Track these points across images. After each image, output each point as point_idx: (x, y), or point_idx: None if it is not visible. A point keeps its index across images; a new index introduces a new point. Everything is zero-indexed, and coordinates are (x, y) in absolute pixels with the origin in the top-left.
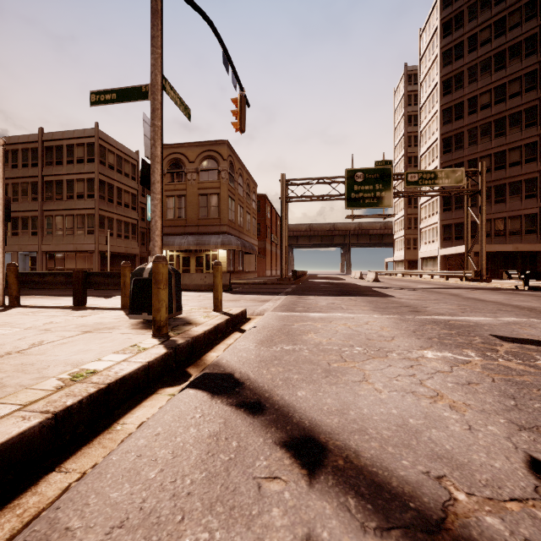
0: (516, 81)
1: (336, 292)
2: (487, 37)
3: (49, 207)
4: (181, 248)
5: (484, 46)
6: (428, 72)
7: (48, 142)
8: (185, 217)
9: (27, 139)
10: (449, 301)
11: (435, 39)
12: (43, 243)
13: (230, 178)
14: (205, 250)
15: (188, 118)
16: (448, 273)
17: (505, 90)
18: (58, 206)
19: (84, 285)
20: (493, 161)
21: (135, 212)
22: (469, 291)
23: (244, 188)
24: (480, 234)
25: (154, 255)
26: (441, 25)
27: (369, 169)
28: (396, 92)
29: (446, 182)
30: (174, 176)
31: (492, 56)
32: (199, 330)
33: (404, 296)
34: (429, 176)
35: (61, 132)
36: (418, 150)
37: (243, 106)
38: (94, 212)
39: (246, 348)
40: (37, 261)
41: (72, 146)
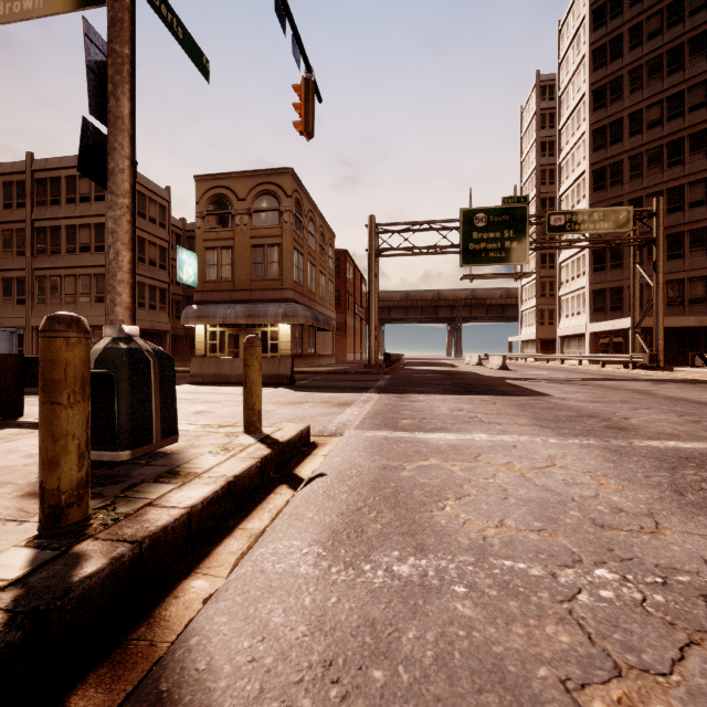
0: (699, 87)
1: (456, 388)
2: (657, 27)
3: (41, 264)
4: (226, 321)
5: (653, 39)
6: (570, 79)
7: (40, 173)
8: (232, 278)
9: (11, 168)
10: (649, 404)
11: (582, 33)
12: (33, 316)
13: (296, 223)
14: (261, 325)
15: (202, 74)
16: (605, 357)
17: (684, 101)
18: (54, 263)
19: (18, 380)
20: (665, 201)
21: (165, 272)
22: (656, 385)
23: (317, 239)
24: (655, 301)
25: (113, 323)
26: (591, 13)
27: (495, 209)
28: (523, 111)
29: (606, 226)
30: (217, 219)
31: (664, 53)
32: (179, 504)
33: (566, 394)
34: (581, 218)
35: (58, 158)
36: (554, 189)
37: (310, 96)
38: (104, 271)
39: (288, 574)
40: (25, 341)
41: (73, 178)
